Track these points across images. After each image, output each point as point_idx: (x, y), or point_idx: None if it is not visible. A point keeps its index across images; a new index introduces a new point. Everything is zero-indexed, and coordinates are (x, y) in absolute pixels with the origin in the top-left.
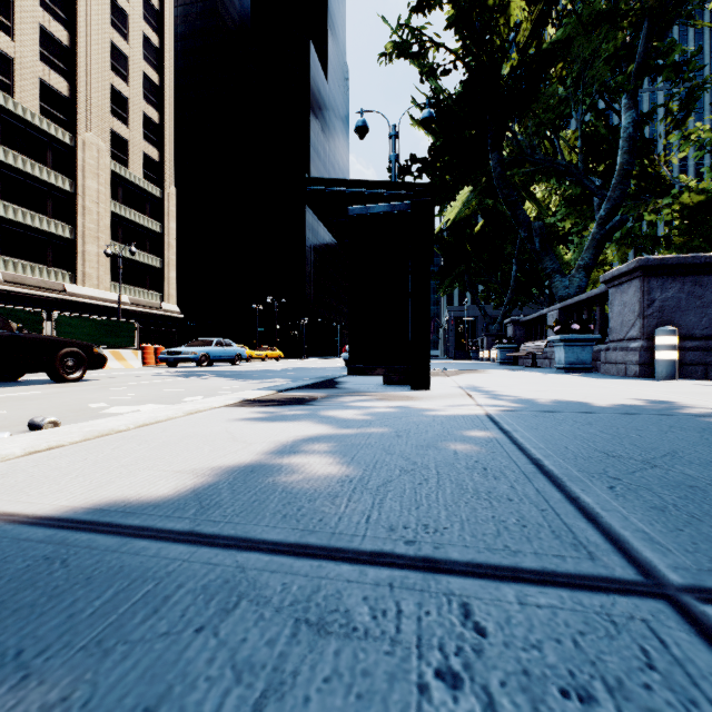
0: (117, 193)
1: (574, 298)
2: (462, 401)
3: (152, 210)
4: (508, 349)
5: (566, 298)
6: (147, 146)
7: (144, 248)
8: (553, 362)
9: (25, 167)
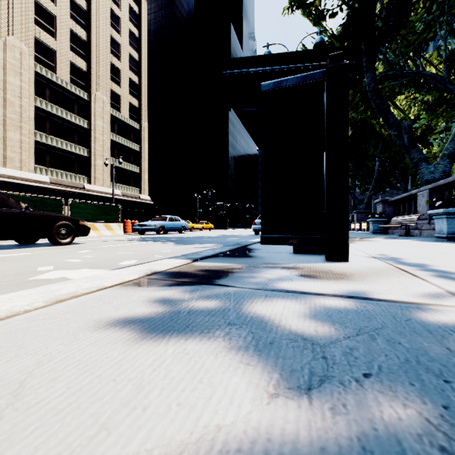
0: (114, 128)
1: (447, 179)
2: (413, 282)
3: (134, 138)
4: (380, 222)
5: (432, 181)
6: (131, 98)
7: (129, 161)
8: (424, 231)
9: (62, 115)
